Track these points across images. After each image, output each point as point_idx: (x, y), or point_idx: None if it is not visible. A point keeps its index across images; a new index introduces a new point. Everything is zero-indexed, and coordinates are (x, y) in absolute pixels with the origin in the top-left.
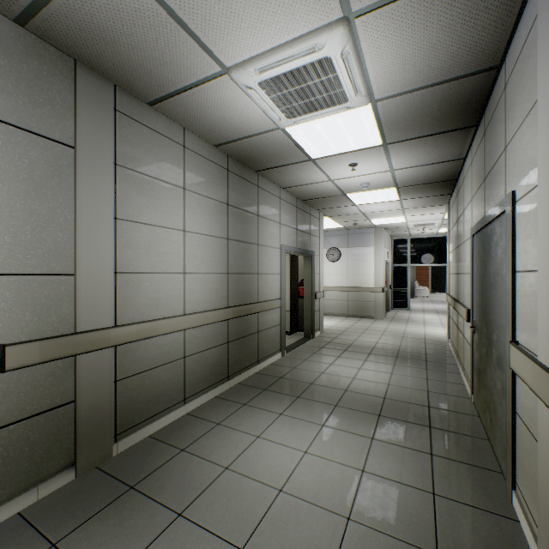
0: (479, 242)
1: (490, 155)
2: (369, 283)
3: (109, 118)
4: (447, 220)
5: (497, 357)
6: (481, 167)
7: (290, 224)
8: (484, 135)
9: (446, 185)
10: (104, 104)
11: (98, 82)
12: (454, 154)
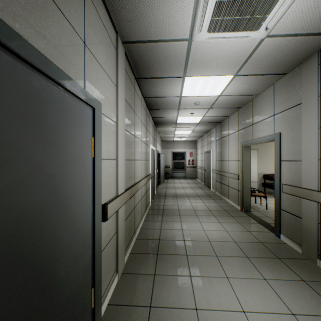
0: None
1: None
2: None
3: (314, 74)
4: None
5: (74, 256)
6: None
7: None
8: None
9: None
10: (312, 69)
11: (309, 61)
12: None
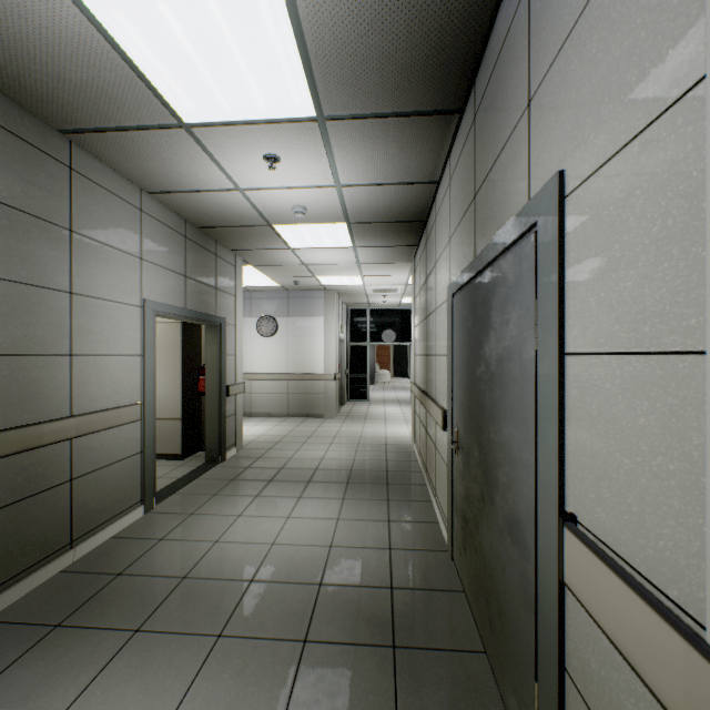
0: (467, 303)
1: (488, 145)
2: (317, 368)
3: None
4: (412, 282)
5: (508, 518)
6: (469, 179)
7: (169, 264)
8: (475, 120)
9: (413, 230)
10: None
11: None
12: (426, 171)
